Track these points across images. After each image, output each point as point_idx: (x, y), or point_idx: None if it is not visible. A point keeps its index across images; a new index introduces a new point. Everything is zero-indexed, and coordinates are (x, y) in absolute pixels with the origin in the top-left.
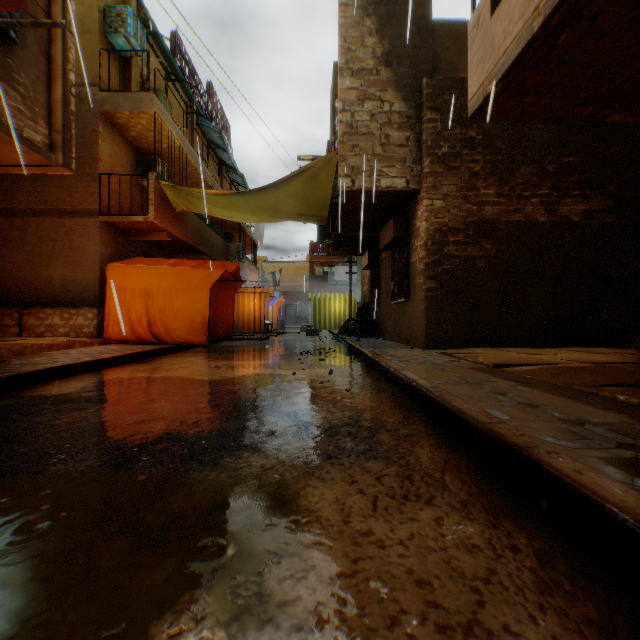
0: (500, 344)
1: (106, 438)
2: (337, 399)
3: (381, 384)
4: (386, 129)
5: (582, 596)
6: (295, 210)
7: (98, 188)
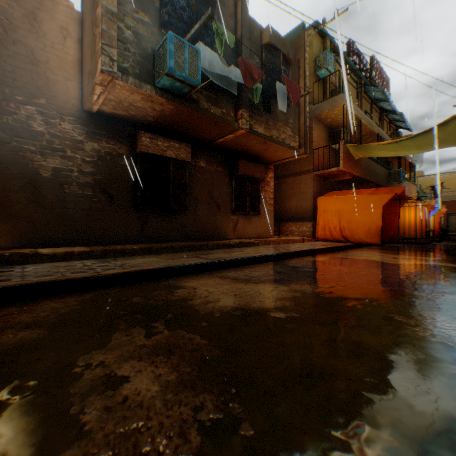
0: None
1: (358, 276)
2: None
3: None
4: None
5: None
6: None
7: (312, 157)
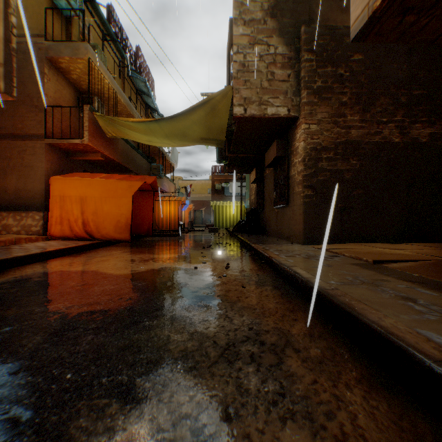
0: (363, 240)
1: None
2: (234, 298)
3: (273, 279)
4: (271, 68)
5: None
6: (199, 135)
7: (44, 117)
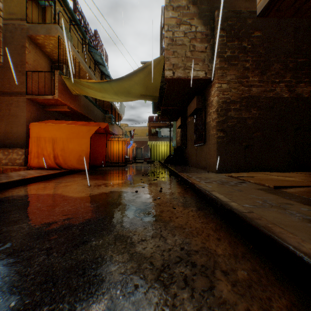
0: (261, 170)
1: None
2: (167, 218)
3: (197, 201)
4: (193, 42)
5: None
6: (139, 92)
7: (25, 79)
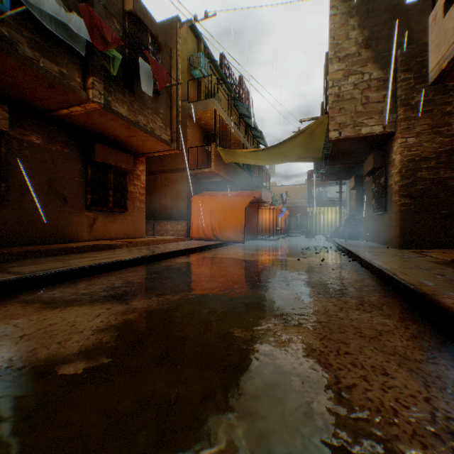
0: None
1: (216, 278)
2: (326, 273)
3: (357, 268)
4: (365, 92)
5: (430, 341)
6: (298, 155)
7: (186, 156)
